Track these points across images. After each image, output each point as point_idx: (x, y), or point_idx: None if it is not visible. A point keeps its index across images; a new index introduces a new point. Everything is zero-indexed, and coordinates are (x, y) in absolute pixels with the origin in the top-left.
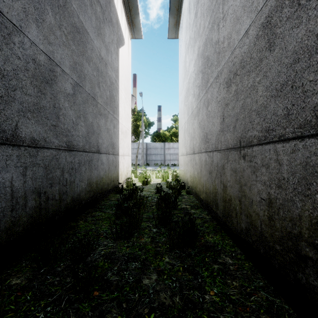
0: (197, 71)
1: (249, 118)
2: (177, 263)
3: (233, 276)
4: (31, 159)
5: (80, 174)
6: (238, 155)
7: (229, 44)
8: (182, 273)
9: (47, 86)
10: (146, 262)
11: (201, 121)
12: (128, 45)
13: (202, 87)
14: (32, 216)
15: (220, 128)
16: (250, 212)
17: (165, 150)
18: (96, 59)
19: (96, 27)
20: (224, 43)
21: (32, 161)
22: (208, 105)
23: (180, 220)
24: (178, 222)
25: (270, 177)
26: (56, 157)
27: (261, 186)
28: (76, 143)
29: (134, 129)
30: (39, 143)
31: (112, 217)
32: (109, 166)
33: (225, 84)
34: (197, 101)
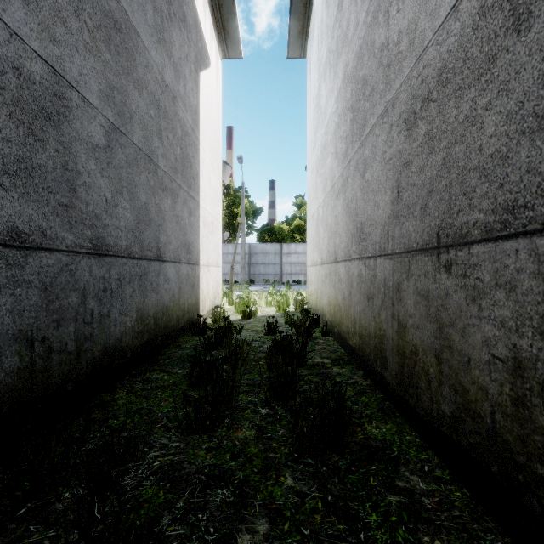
0: (342, 109)
1: (460, 186)
2: (311, 490)
3: (433, 524)
4: (11, 271)
5: (122, 301)
6: (434, 263)
7: (413, 43)
8: (322, 517)
9: (50, 125)
10: (245, 488)
11: (352, 201)
12: (217, 70)
13: (354, 138)
14: (12, 389)
15: (392, 212)
16: (464, 383)
17: (282, 256)
18: (155, 86)
19: (154, 25)
20: (401, 43)
21: (12, 276)
22: (365, 169)
23: (313, 389)
24: (312, 401)
25: (518, 310)
26: (70, 268)
27: (493, 330)
28: (114, 242)
29: (228, 221)
30: (30, 240)
31: (182, 384)
32: (180, 284)
33: (403, 124)
34: (342, 164)
